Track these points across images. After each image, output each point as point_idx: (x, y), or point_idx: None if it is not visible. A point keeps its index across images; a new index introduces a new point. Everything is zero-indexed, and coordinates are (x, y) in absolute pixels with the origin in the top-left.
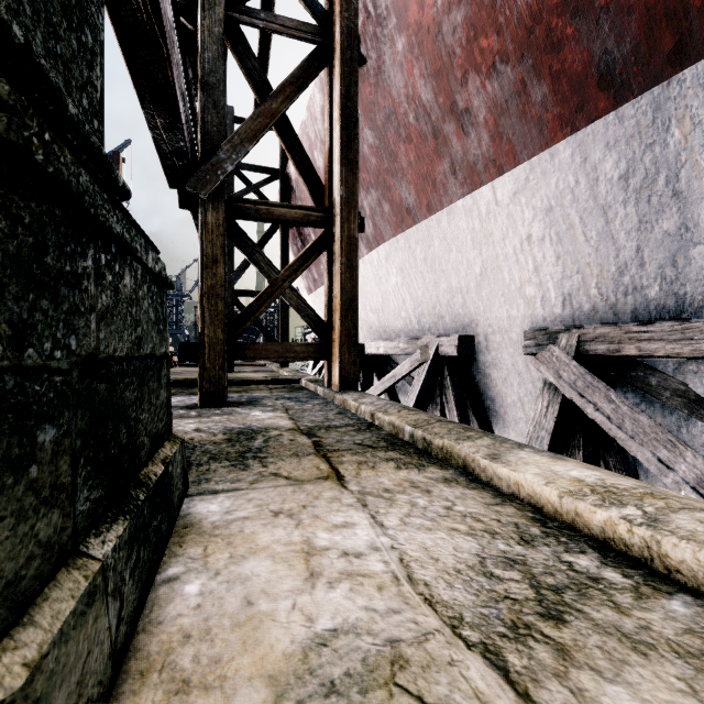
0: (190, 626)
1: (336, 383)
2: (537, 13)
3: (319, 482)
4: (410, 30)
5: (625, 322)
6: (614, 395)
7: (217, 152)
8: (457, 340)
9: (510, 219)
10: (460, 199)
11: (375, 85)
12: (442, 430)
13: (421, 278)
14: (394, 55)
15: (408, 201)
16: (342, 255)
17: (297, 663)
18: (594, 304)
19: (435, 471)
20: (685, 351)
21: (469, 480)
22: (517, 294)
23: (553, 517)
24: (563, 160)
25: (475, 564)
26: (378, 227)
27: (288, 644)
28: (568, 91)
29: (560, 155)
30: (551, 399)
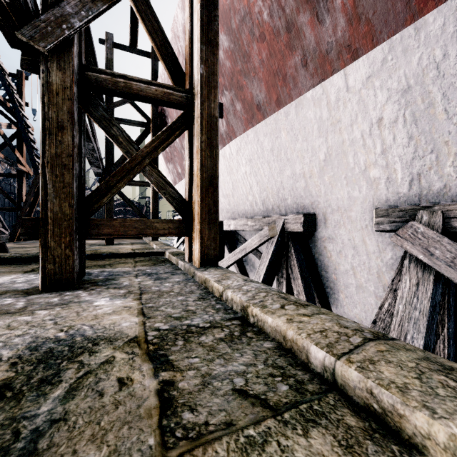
0: None
1: (196, 259)
2: None
3: None
4: None
5: None
6: None
7: (62, 4)
8: (302, 218)
9: (361, 104)
10: (309, 90)
11: None
12: (404, 376)
13: (268, 167)
14: None
15: (259, 98)
16: (202, 133)
17: None
18: (447, 182)
19: None
20: None
21: None
22: (360, 176)
23: None
24: (431, 32)
25: None
26: (231, 124)
27: None
28: None
29: (428, 27)
30: (421, 277)
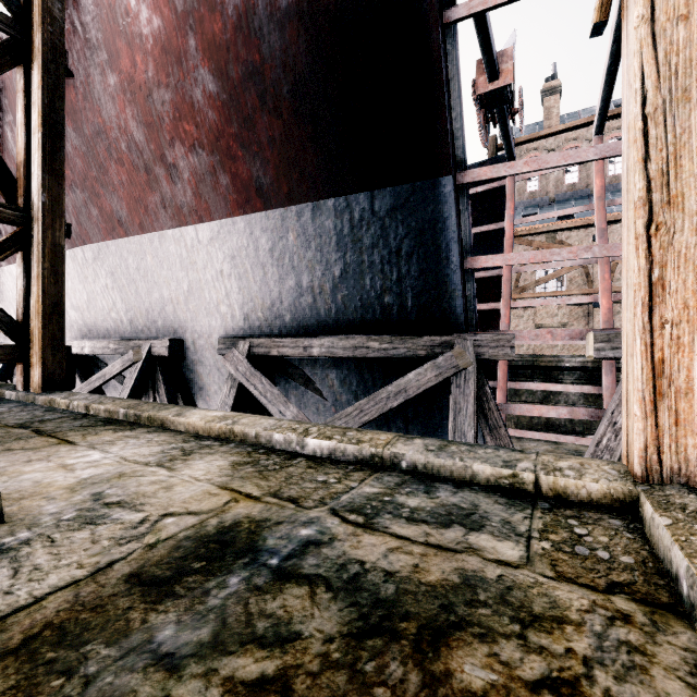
0: (8, 492)
1: (36, 385)
2: (221, 131)
3: (54, 446)
4: (123, 75)
5: (276, 335)
6: (264, 379)
7: None
8: (168, 343)
9: (209, 256)
10: (170, 229)
11: (83, 96)
12: (149, 407)
13: (134, 285)
14: (105, 84)
15: (120, 214)
16: (45, 260)
17: (77, 484)
18: (261, 322)
19: (142, 429)
20: (297, 353)
21: (164, 430)
22: (215, 310)
23: (203, 434)
24: (240, 228)
25: (160, 452)
26: (85, 227)
27: (69, 483)
28: (241, 188)
29: (238, 225)
30: (233, 385)
